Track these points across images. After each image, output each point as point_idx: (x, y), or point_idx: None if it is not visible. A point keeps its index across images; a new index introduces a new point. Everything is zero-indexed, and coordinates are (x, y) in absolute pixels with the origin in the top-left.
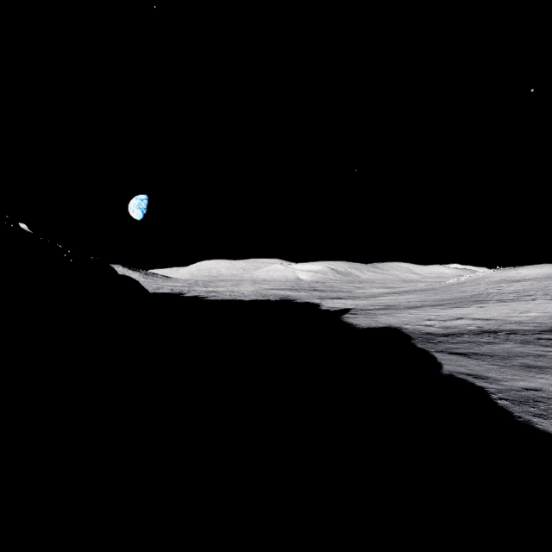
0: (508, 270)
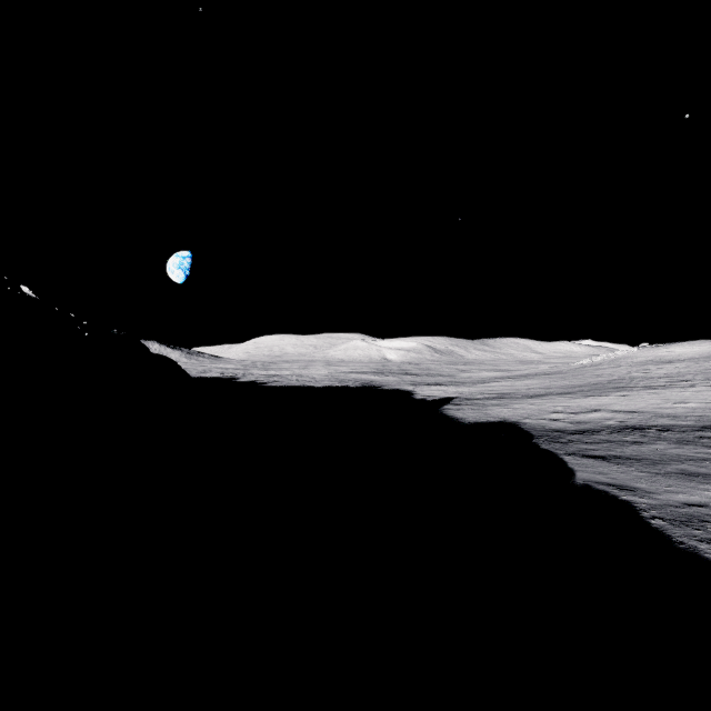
0: (657, 348)
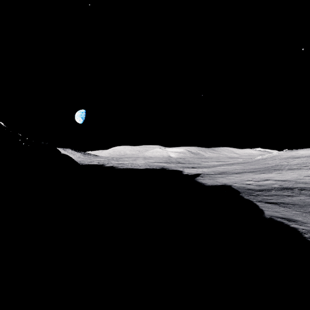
0: (291, 151)
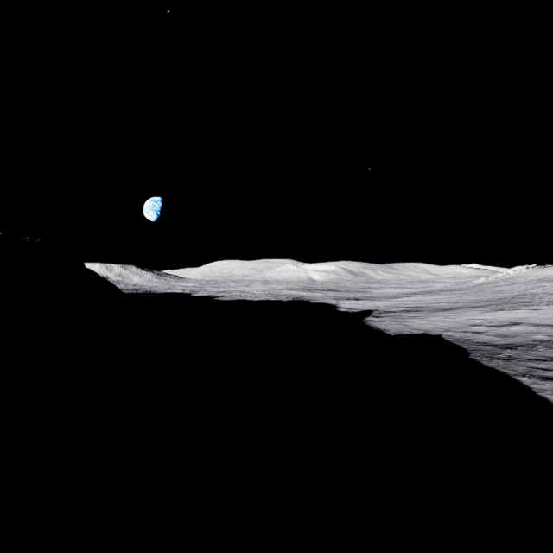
0: (545, 268)
